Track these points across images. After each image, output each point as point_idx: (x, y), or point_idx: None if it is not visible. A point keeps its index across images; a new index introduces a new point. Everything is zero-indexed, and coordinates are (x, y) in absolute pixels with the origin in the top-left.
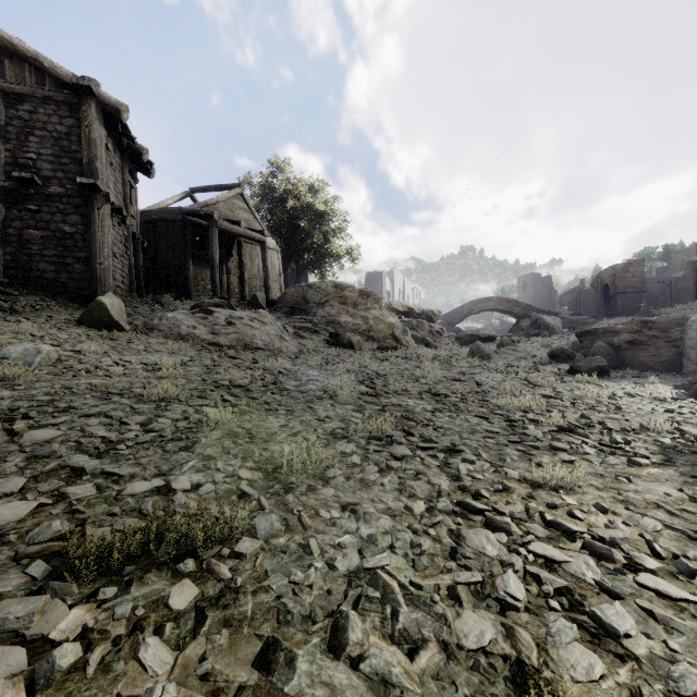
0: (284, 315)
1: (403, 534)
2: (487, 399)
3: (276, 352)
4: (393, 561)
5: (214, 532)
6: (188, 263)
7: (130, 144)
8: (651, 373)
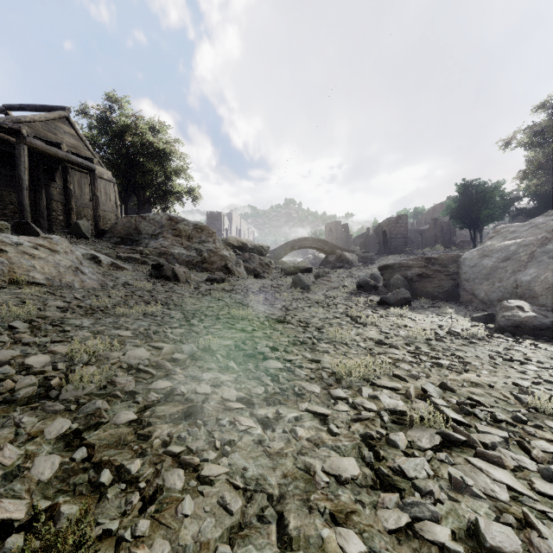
0: (113, 245)
1: None
2: (318, 358)
3: (61, 288)
4: None
5: None
6: None
7: None
8: (438, 301)
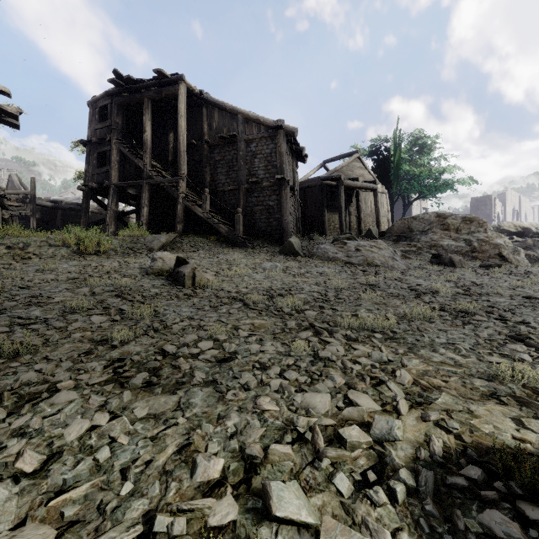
0: (392, 242)
1: (470, 340)
2: None
3: (389, 268)
4: (463, 344)
5: (383, 324)
6: (324, 211)
7: (296, 147)
8: None
